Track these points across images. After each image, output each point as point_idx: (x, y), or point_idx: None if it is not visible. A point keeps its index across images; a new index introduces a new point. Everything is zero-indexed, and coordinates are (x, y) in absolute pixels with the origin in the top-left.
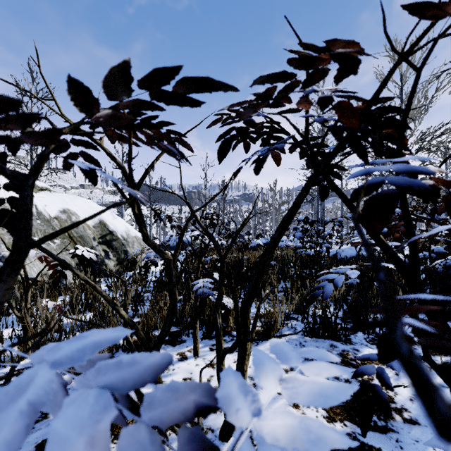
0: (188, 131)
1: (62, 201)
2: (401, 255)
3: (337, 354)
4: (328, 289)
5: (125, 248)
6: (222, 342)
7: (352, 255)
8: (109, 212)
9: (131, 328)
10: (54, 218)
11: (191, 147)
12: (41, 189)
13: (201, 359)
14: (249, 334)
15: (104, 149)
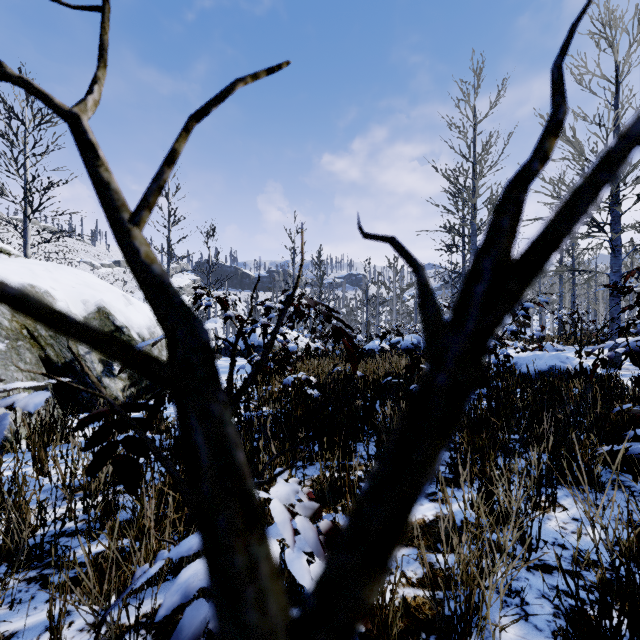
0: None
1: (24, 271)
2: None
3: None
4: None
5: None
6: None
7: (542, 368)
8: (120, 293)
9: None
10: None
11: None
12: None
13: None
14: None
15: None
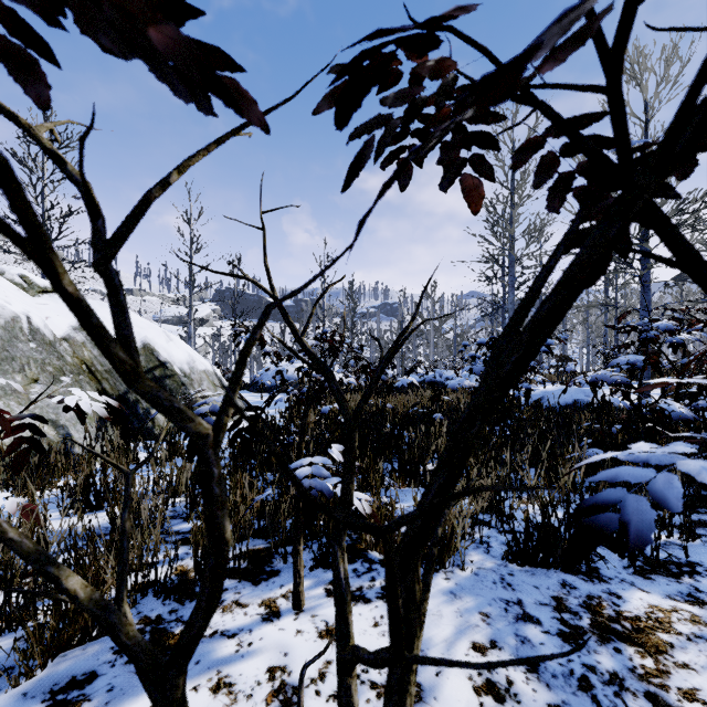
0: (266, 110)
1: None
2: (680, 405)
3: (580, 604)
4: (640, 514)
5: (186, 390)
6: (350, 621)
7: (567, 402)
8: (161, 330)
9: (98, 623)
10: (62, 339)
11: (260, 113)
12: (44, 290)
13: (307, 618)
14: (420, 619)
15: (38, 139)
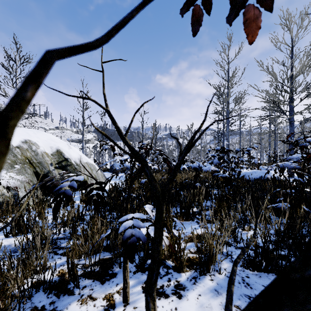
0: None
1: (25, 133)
2: None
3: None
4: None
5: (77, 172)
6: None
7: (256, 177)
8: (66, 143)
9: None
10: (16, 147)
11: None
12: None
13: (131, 309)
14: None
15: None
